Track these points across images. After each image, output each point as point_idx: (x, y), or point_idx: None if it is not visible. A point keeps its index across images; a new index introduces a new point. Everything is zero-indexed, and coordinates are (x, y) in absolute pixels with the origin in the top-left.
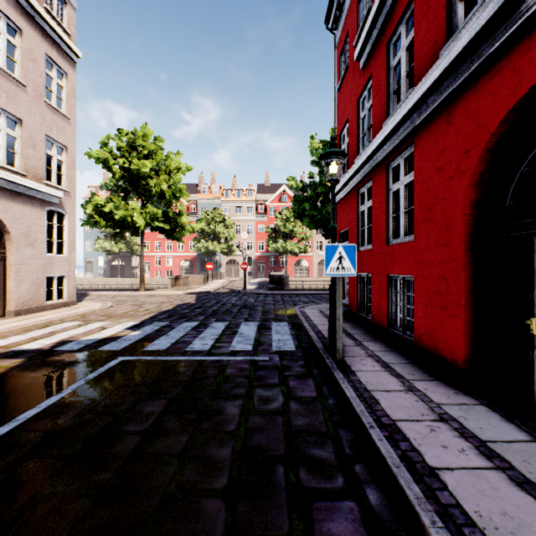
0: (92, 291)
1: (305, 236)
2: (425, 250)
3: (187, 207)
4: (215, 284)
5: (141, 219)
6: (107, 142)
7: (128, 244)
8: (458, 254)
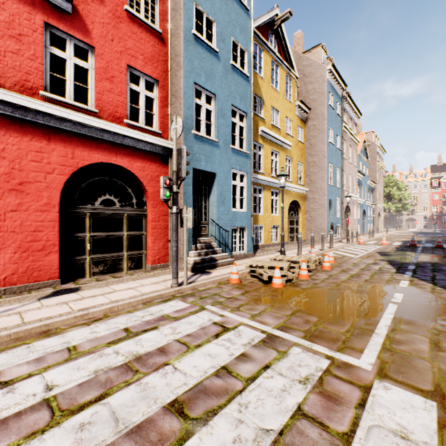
0: None
1: None
2: None
3: None
4: (412, 230)
5: (393, 207)
6: None
7: None
8: None
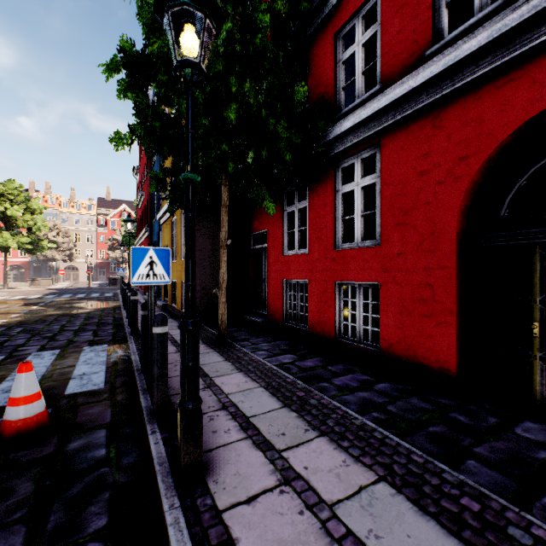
0: None
1: None
2: None
3: None
4: (62, 285)
5: (14, 243)
6: None
7: None
8: None
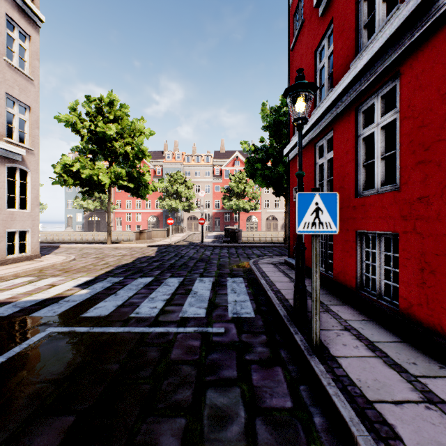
0: (64, 243)
1: (255, 195)
2: (419, 201)
3: (153, 170)
4: (176, 237)
5: (106, 177)
6: (75, 108)
7: (102, 202)
8: None
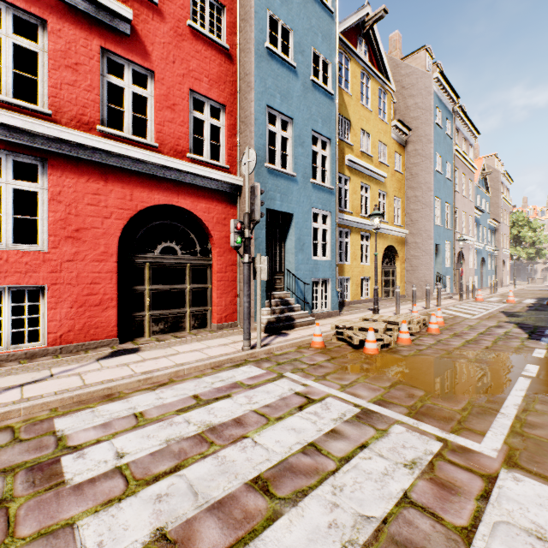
0: None
1: None
2: None
3: None
4: None
5: (523, 254)
6: None
7: None
8: None
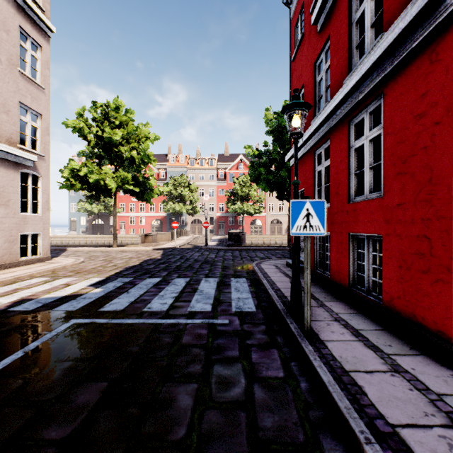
0: (71, 246)
1: (259, 199)
2: (398, 207)
3: (157, 174)
4: (181, 240)
5: (112, 182)
6: (83, 113)
7: (106, 205)
8: (448, 210)
